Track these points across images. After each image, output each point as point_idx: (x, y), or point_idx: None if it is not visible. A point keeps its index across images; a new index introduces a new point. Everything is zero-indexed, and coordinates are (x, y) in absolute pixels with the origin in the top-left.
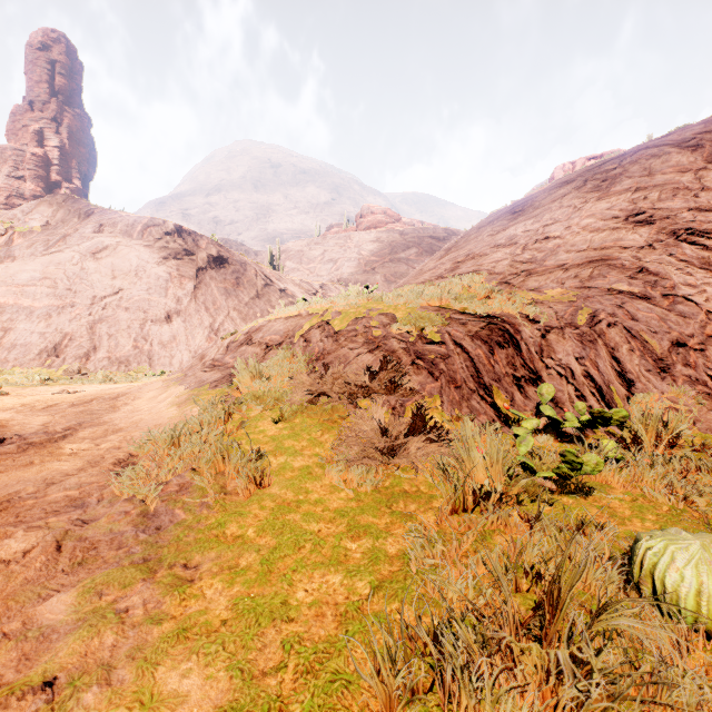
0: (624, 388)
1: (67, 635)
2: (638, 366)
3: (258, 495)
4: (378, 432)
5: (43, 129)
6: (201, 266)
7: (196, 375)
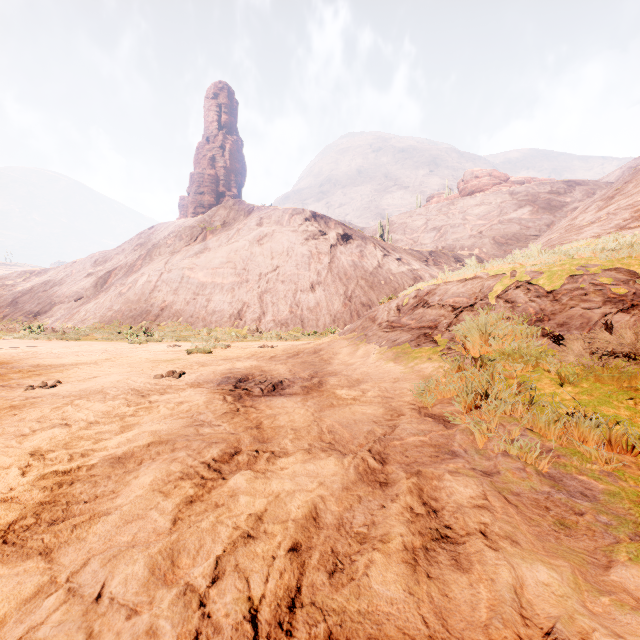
0: None
1: None
2: None
3: None
4: None
5: (215, 155)
6: (333, 243)
7: (378, 335)
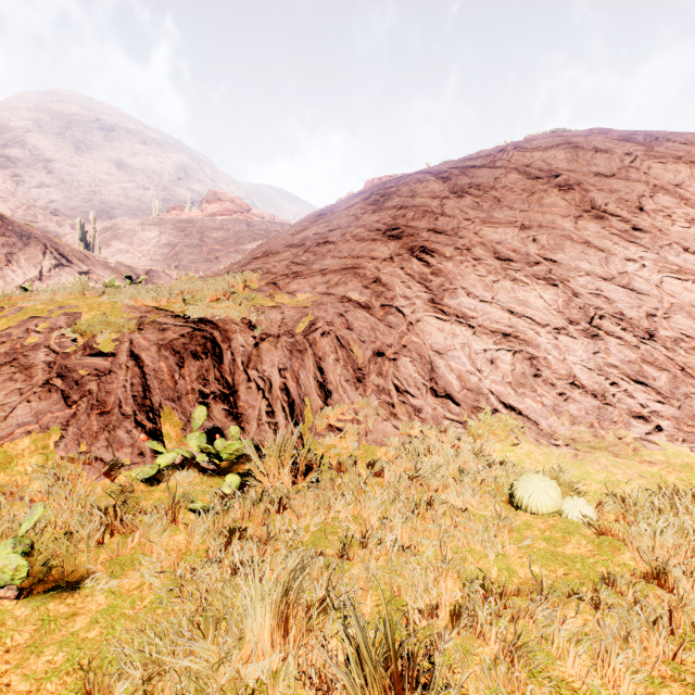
0: (322, 400)
1: None
2: (339, 376)
3: None
4: None
5: None
6: None
7: None
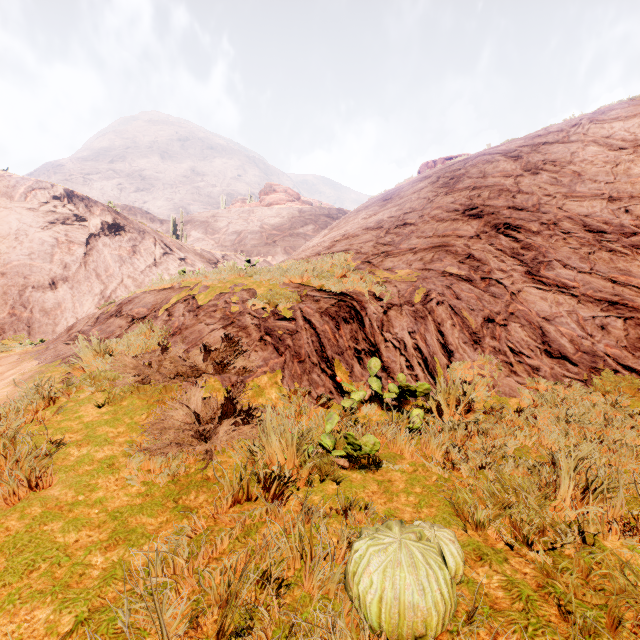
0: (446, 358)
1: None
2: (457, 339)
3: (28, 500)
4: (193, 416)
5: None
6: (94, 232)
7: (57, 348)
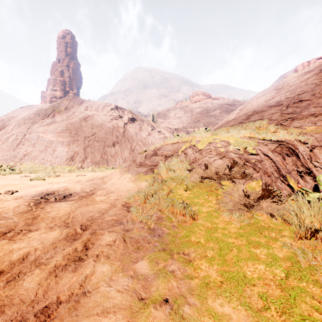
0: None
1: (154, 280)
2: None
3: (195, 223)
4: (242, 197)
5: (63, 70)
6: (126, 122)
7: (134, 169)
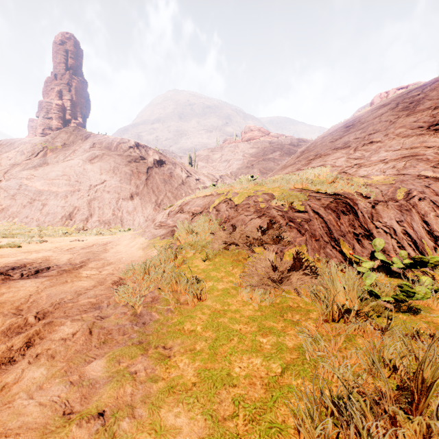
0: (432, 242)
1: (104, 385)
2: None
3: (199, 305)
4: (270, 268)
5: (62, 90)
6: (150, 166)
7: (151, 231)
